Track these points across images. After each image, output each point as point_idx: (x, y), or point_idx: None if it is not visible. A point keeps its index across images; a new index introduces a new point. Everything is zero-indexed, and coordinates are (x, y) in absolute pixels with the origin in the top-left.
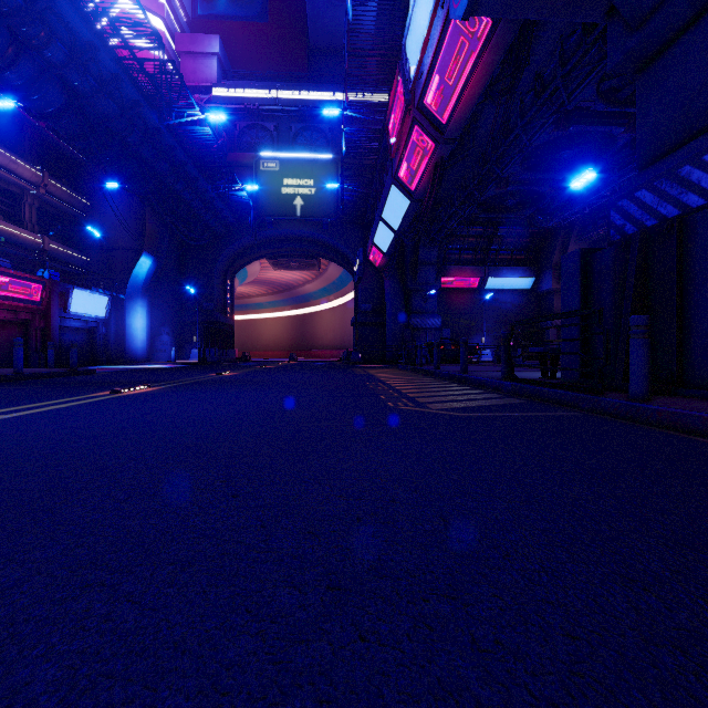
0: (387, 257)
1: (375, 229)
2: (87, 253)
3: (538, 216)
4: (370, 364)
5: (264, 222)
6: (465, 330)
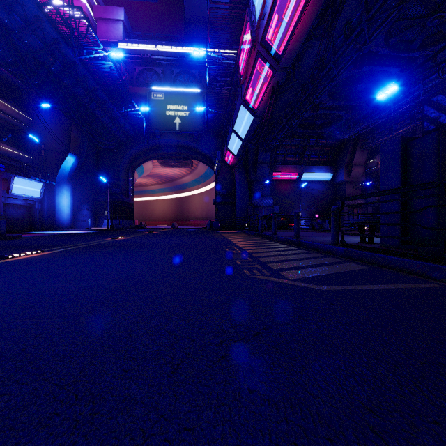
0: (237, 158)
1: (229, 138)
2: (30, 154)
3: (336, 132)
4: (225, 230)
5: (154, 134)
6: (288, 207)
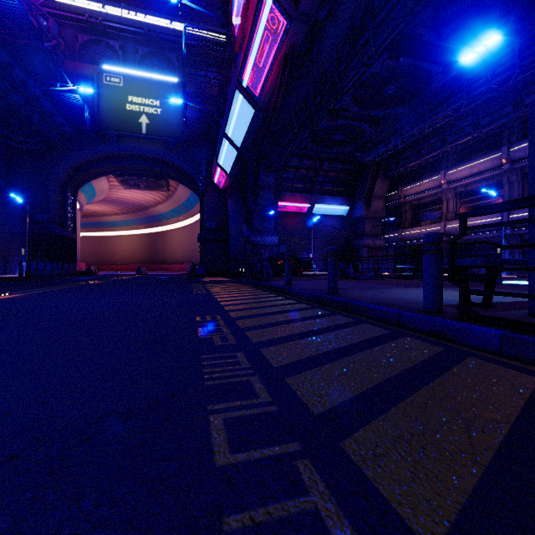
0: (231, 178)
1: (219, 148)
2: None
3: (356, 153)
4: (214, 277)
5: (108, 137)
6: (296, 247)
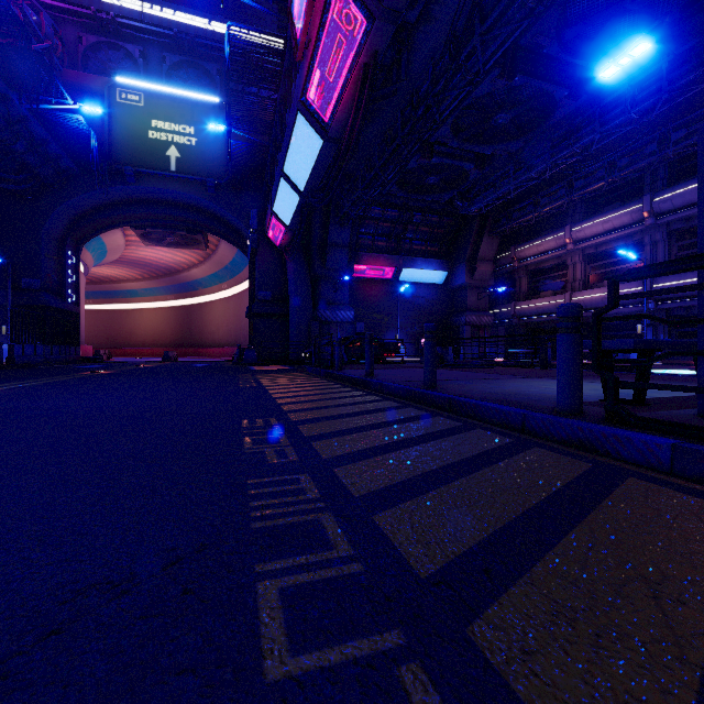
0: (291, 232)
1: (275, 191)
2: None
3: (457, 201)
4: (268, 365)
5: (123, 174)
6: (378, 325)
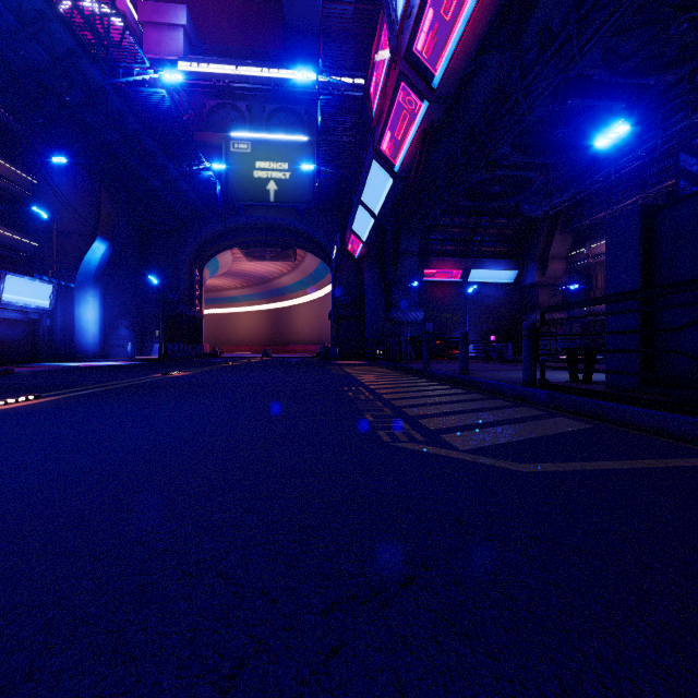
0: (367, 246)
1: (354, 215)
2: (35, 238)
3: (524, 205)
4: (348, 360)
5: (235, 208)
6: (447, 324)
